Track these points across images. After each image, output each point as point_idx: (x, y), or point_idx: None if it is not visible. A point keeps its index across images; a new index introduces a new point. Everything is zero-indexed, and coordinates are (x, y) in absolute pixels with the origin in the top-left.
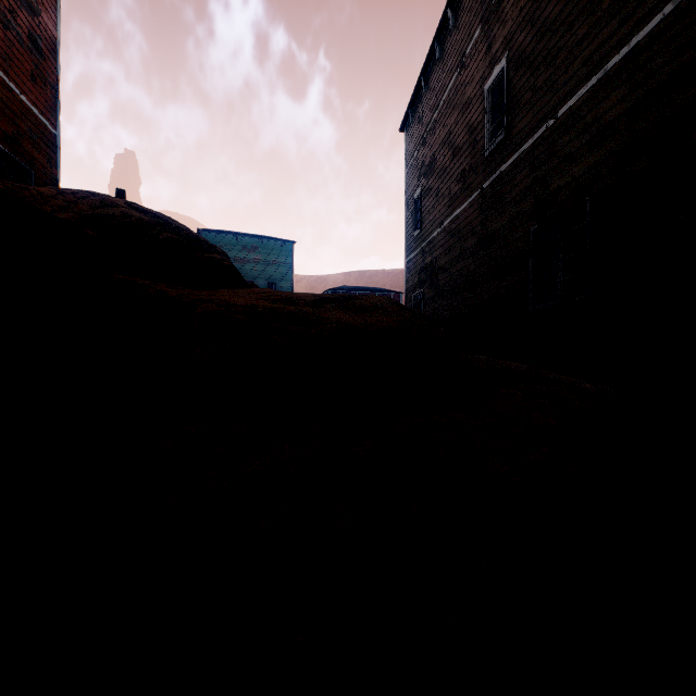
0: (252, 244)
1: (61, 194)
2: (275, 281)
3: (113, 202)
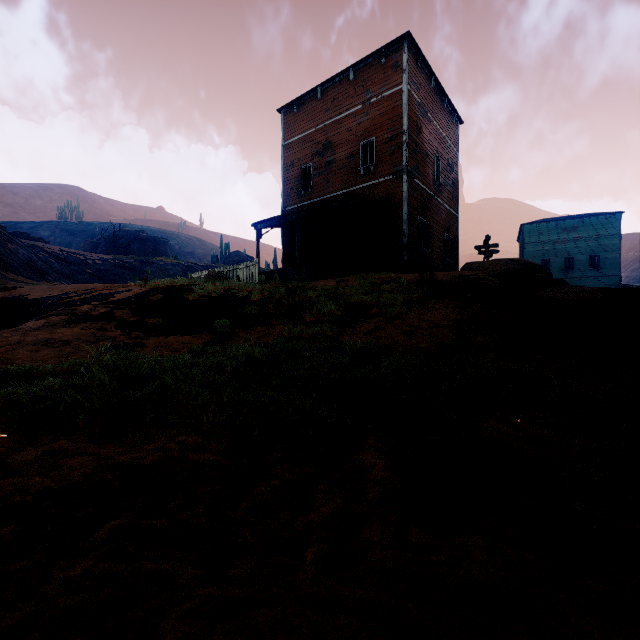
0: (572, 225)
1: (491, 263)
2: (598, 253)
3: (506, 262)
